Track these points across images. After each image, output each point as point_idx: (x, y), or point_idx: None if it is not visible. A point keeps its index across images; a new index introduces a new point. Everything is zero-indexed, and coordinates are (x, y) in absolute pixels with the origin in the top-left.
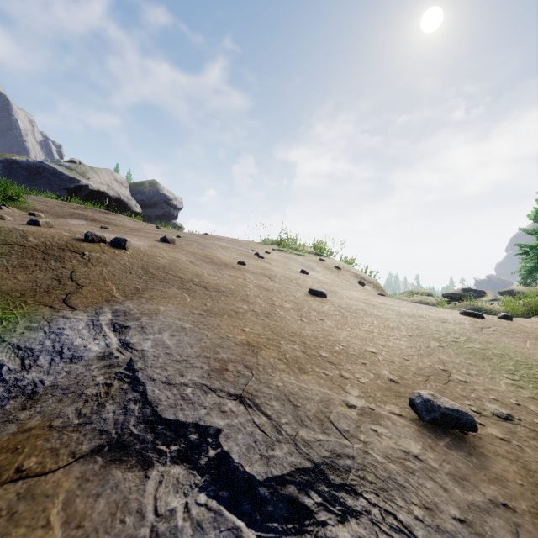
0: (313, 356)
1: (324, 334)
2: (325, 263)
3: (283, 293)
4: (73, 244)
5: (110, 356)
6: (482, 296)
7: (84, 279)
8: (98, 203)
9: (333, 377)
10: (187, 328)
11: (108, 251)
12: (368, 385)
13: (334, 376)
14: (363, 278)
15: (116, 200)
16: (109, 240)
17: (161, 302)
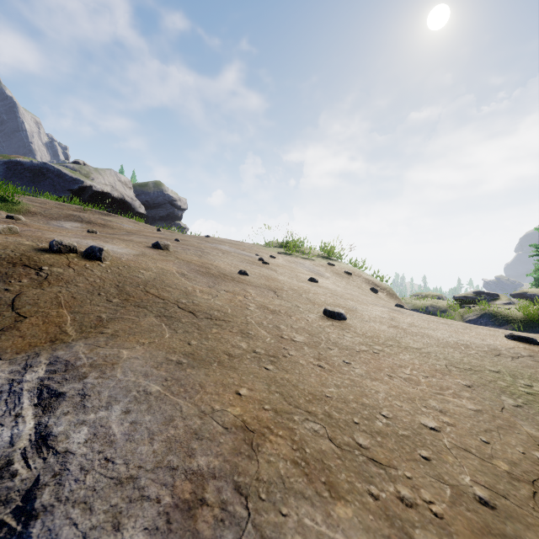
0: (346, 449)
1: (355, 394)
2: (334, 268)
3: (293, 317)
4: (30, 256)
5: (5, 468)
6: (496, 299)
7: (30, 306)
8: (102, 204)
9: (387, 505)
10: (153, 393)
11: (77, 265)
12: (450, 521)
13: (389, 499)
14: (375, 284)
15: (120, 201)
16: (84, 249)
17: (127, 341)
